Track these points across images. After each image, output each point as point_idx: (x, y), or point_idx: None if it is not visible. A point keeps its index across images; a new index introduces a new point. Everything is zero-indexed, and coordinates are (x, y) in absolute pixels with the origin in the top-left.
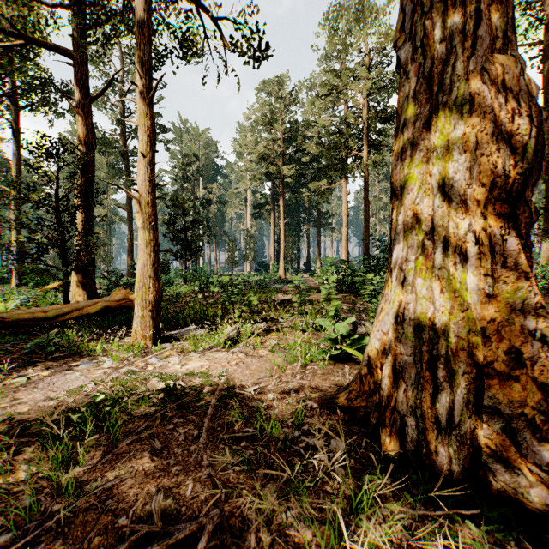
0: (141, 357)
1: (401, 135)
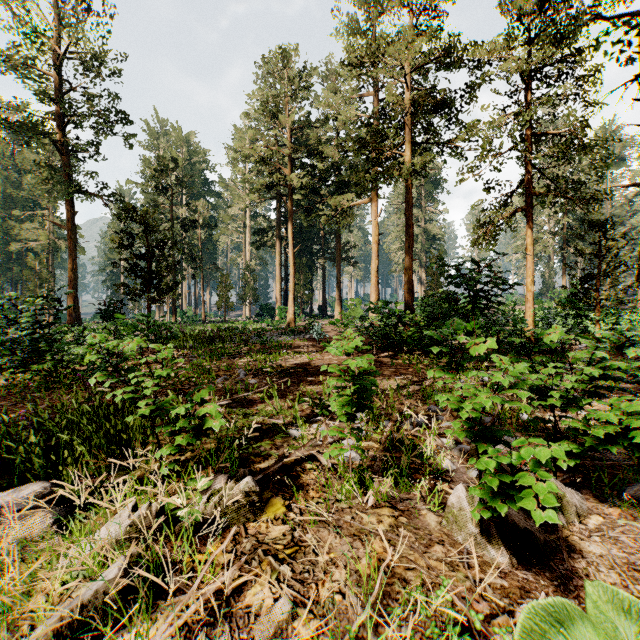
0: None
1: None
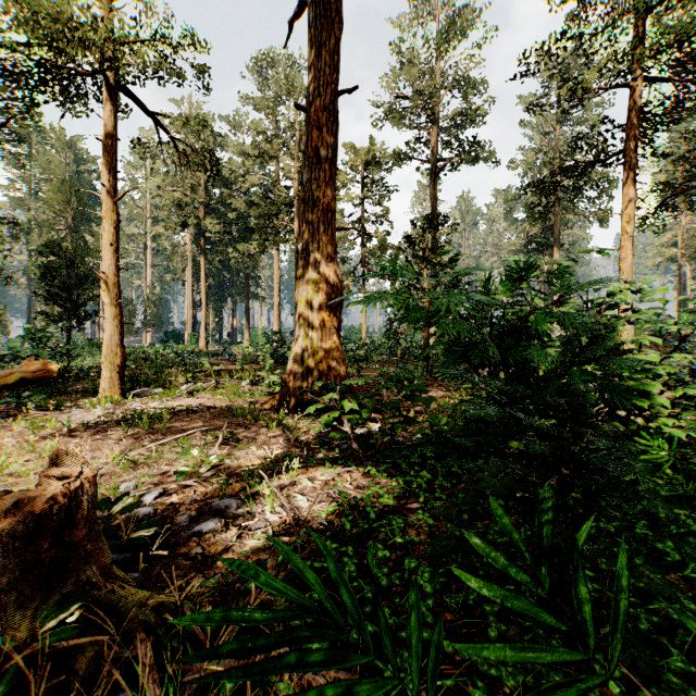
0: (124, 404)
1: (299, 282)
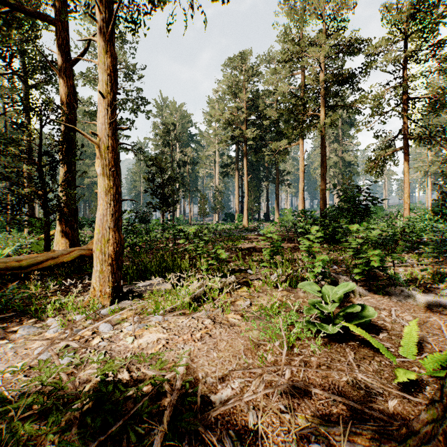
0: (91, 322)
1: None
